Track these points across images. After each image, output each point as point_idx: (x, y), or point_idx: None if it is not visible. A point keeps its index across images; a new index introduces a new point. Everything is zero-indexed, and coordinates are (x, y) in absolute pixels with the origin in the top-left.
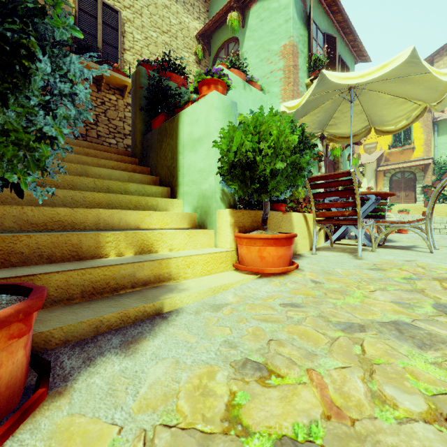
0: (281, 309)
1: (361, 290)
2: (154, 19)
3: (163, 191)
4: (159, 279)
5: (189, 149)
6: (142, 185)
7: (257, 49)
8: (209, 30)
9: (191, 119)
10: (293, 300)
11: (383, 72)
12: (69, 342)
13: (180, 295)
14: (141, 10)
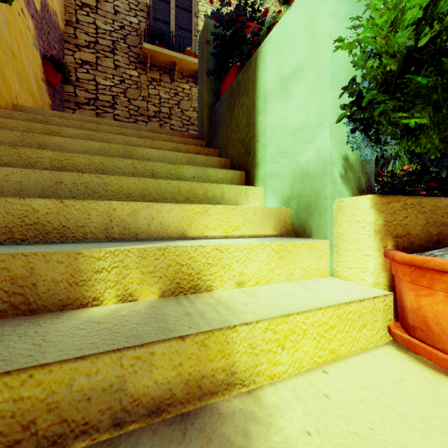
0: None
1: None
2: None
3: (233, 176)
4: (200, 389)
5: (275, 98)
6: (202, 168)
7: None
8: None
9: (277, 46)
10: None
11: None
12: None
13: None
14: None
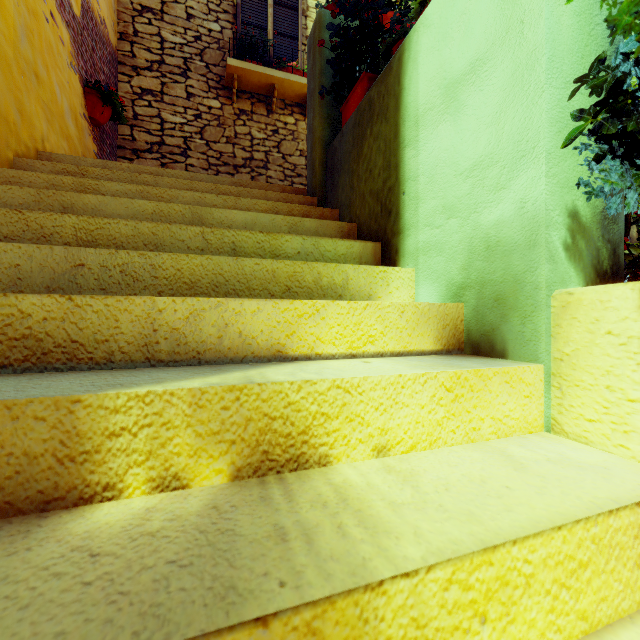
0: None
1: None
2: None
3: (362, 250)
4: None
5: (435, 118)
6: (312, 239)
7: None
8: None
9: (439, 29)
10: None
11: None
12: None
13: None
14: None
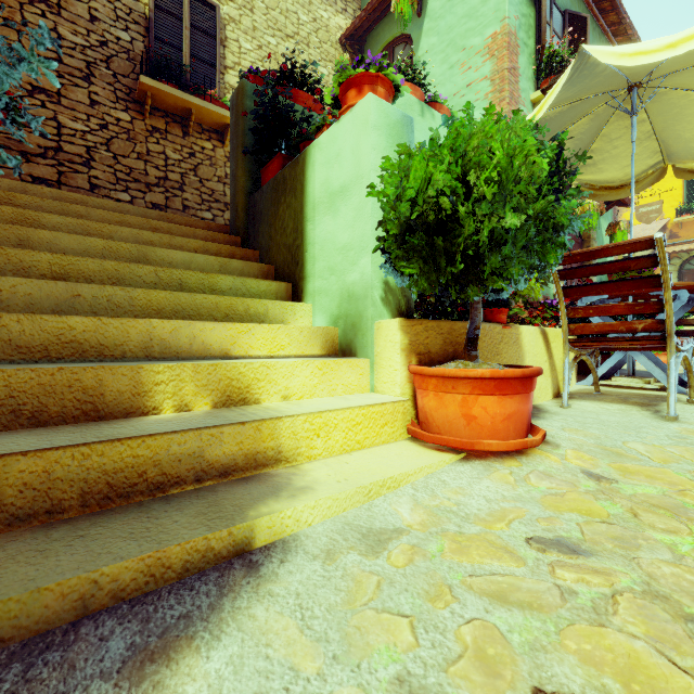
0: (536, 559)
1: None
2: (273, 17)
3: (278, 288)
4: (256, 462)
5: (324, 210)
6: (241, 278)
7: (443, 50)
8: (362, 27)
9: (326, 156)
10: (558, 529)
11: None
12: (5, 643)
13: (293, 505)
14: (252, 3)
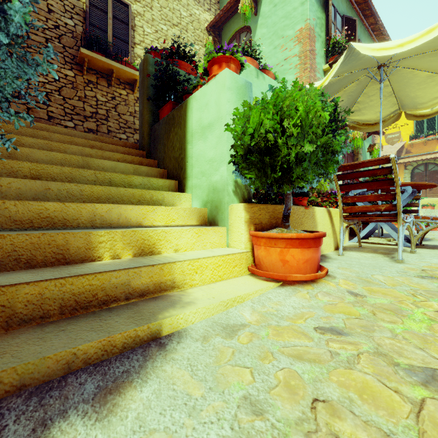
0: (319, 338)
1: (422, 309)
2: (164, 12)
3: (170, 184)
4: (160, 288)
5: (198, 137)
6: (147, 178)
7: (270, 37)
8: (220, 21)
9: (200, 104)
10: (332, 322)
11: (430, 38)
12: (26, 387)
13: (184, 311)
14: (151, 4)
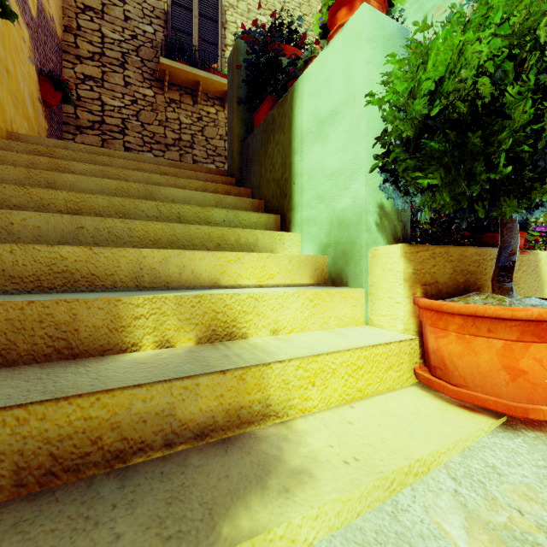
0: None
1: None
2: None
3: (267, 220)
4: (239, 419)
5: (312, 139)
6: (233, 211)
7: None
8: None
9: (315, 84)
10: None
11: None
12: None
13: (287, 516)
14: None
